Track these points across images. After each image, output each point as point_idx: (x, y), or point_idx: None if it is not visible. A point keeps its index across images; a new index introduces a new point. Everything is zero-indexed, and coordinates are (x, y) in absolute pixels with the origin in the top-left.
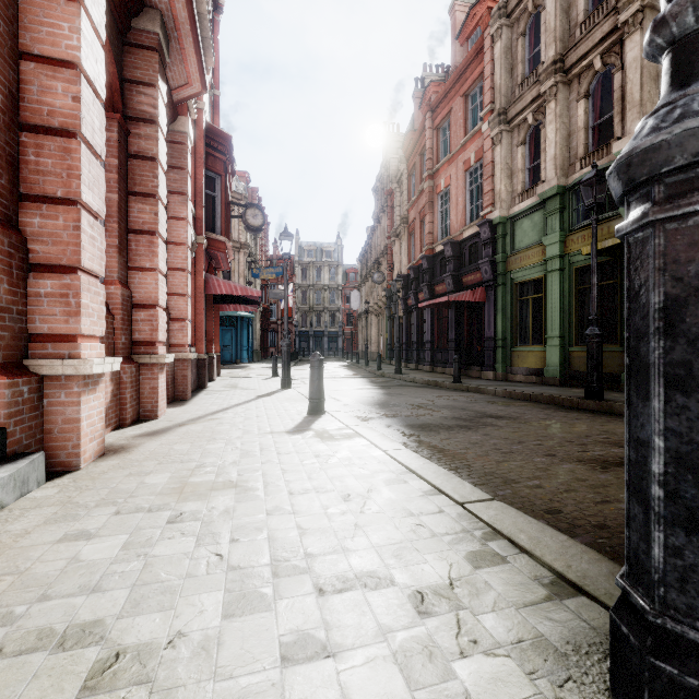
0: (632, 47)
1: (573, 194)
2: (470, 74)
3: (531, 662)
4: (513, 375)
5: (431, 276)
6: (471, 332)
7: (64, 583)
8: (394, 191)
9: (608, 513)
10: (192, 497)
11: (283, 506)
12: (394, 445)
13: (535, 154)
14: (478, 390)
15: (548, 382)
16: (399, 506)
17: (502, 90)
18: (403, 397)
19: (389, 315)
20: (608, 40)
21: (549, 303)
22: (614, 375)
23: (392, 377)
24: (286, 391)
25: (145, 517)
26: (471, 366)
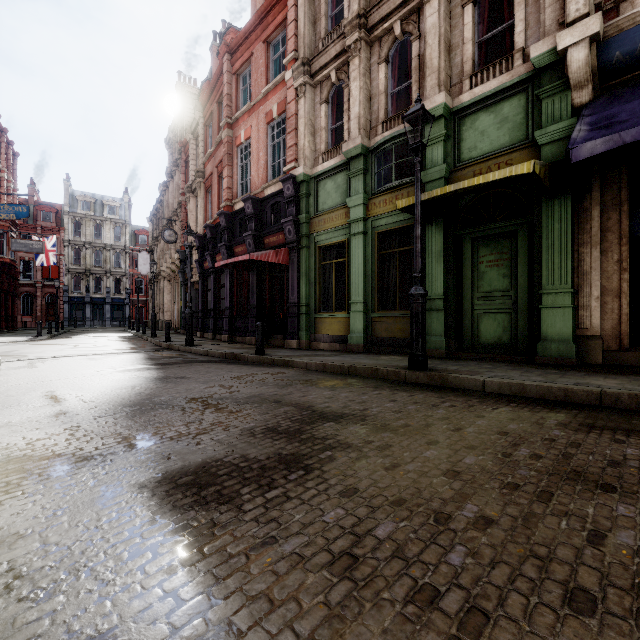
0: (432, 13)
1: (375, 158)
2: (272, 20)
3: None
4: (317, 342)
5: (231, 236)
6: (273, 298)
7: None
8: (189, 143)
9: None
10: None
11: None
12: None
13: (337, 116)
14: (287, 363)
15: (353, 350)
16: None
17: (306, 39)
18: (185, 382)
19: (183, 279)
20: (408, 6)
21: (353, 267)
22: None
23: (182, 350)
24: None
25: None
26: (273, 334)
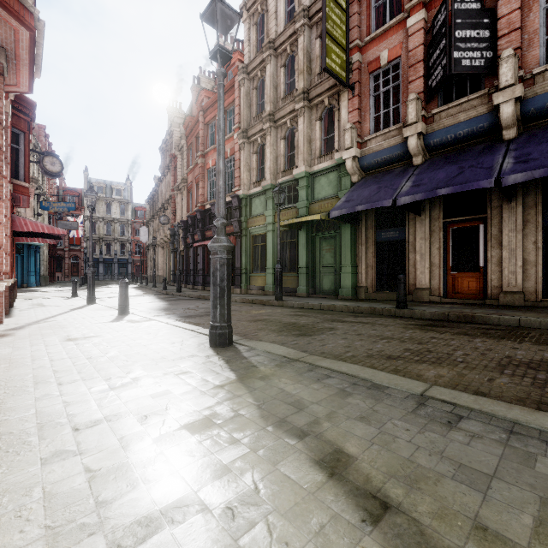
0: (301, 123)
1: None
2: (227, 98)
3: (196, 344)
4: (251, 290)
5: (203, 225)
6: None
7: (53, 354)
8: (177, 157)
9: (243, 331)
10: (79, 340)
11: (123, 337)
12: (171, 321)
13: (262, 161)
14: None
15: (267, 294)
16: (170, 333)
17: (245, 117)
18: (180, 305)
19: (173, 248)
20: (293, 114)
21: (268, 249)
22: (295, 288)
23: (174, 294)
24: (93, 305)
25: (63, 345)
26: None
